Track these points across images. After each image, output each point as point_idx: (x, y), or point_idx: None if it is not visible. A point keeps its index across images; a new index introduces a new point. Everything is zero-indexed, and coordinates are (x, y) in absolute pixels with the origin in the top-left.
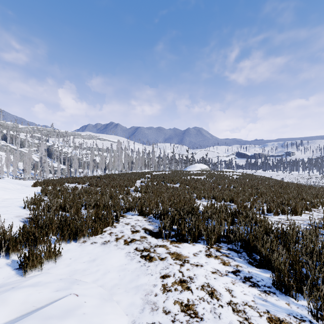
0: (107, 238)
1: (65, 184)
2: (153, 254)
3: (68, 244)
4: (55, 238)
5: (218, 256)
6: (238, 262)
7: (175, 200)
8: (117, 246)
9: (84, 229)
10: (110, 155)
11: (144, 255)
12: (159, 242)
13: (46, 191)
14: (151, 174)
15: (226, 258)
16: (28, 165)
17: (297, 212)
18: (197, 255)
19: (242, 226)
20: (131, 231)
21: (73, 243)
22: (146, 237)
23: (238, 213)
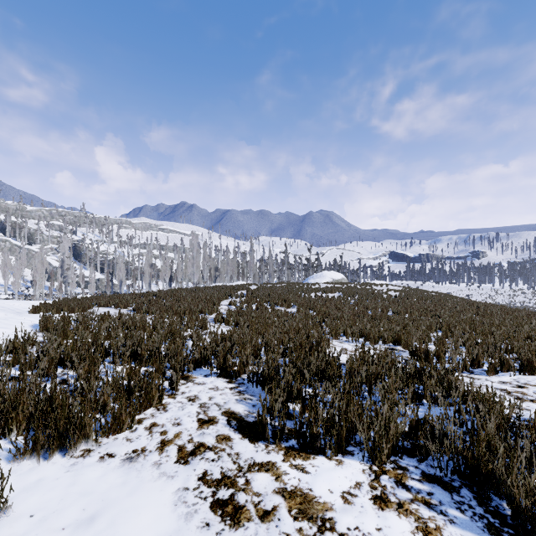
0: (140, 440)
1: (92, 308)
2: (242, 496)
3: (44, 462)
4: (21, 444)
5: (405, 503)
6: (461, 529)
7: (291, 343)
8: (160, 467)
9: (86, 422)
10: (178, 257)
11: (221, 500)
12: (259, 454)
13: (47, 323)
14: (247, 290)
15: (426, 511)
16: (40, 273)
17: (534, 369)
18: (353, 502)
19: (435, 405)
20: (199, 421)
21: (57, 460)
22: (230, 437)
23: (421, 372)
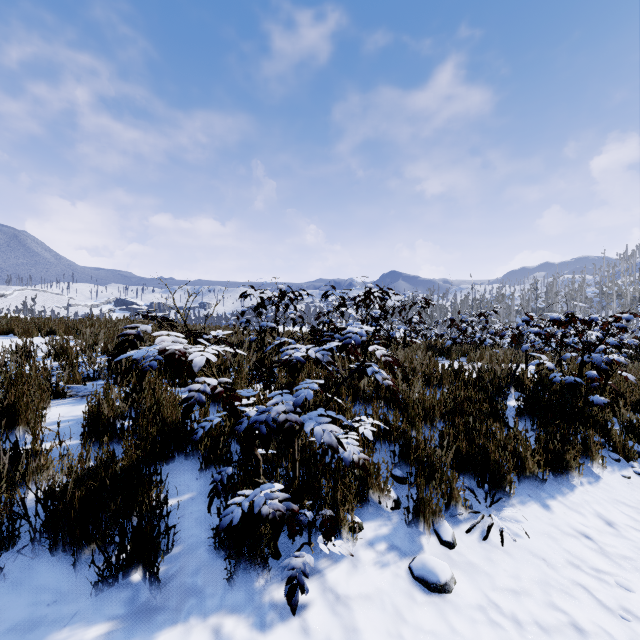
0: None
1: None
2: None
3: None
4: None
5: None
6: None
7: None
8: None
9: None
10: None
11: None
12: None
13: None
14: None
15: None
16: None
17: None
18: None
19: None
20: None
21: None
22: None
23: None
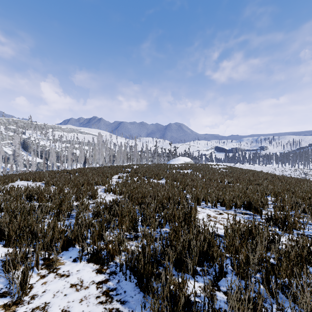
0: None
1: (14, 182)
2: None
3: None
4: None
5: None
6: None
7: (166, 214)
8: None
9: None
10: (90, 148)
11: None
12: None
13: None
14: (131, 168)
15: None
16: None
17: None
18: None
19: None
20: None
21: None
22: None
23: (308, 251)
